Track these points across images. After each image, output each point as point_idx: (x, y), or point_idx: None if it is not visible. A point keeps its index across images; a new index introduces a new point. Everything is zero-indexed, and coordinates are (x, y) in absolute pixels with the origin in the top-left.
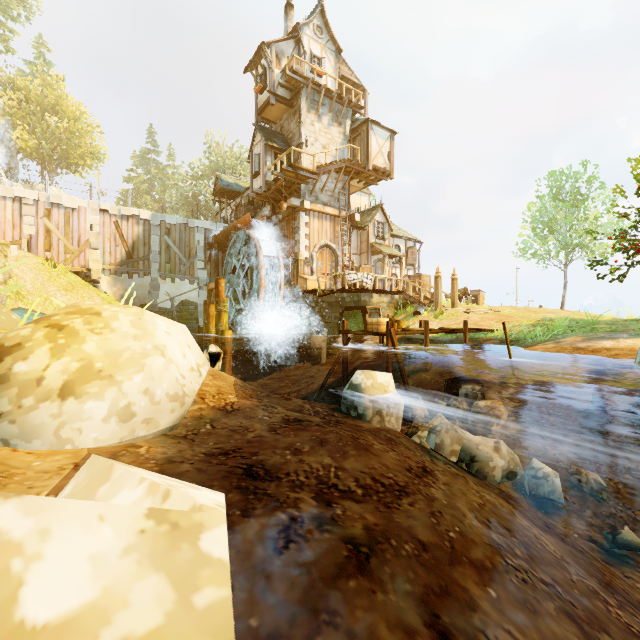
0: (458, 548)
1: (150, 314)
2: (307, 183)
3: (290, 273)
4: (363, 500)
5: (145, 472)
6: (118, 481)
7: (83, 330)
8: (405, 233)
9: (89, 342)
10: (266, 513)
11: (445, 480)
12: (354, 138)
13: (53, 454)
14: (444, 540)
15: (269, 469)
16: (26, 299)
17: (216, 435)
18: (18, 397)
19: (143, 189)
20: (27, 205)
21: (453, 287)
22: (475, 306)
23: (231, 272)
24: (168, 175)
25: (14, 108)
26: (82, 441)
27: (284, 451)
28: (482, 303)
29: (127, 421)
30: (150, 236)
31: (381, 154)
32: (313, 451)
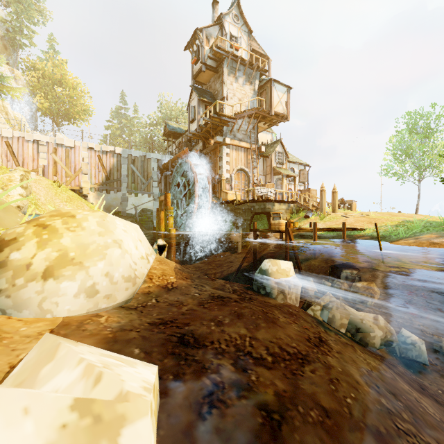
0: (355, 414)
1: (112, 217)
2: (228, 125)
3: (216, 189)
4: (273, 367)
5: (88, 350)
6: (60, 361)
7: (61, 228)
8: (298, 160)
9: (65, 237)
10: (194, 378)
11: (337, 349)
12: (261, 93)
13: (36, 321)
14: (343, 406)
15: (197, 338)
16: (41, 208)
17: (159, 308)
18: (13, 278)
19: (117, 134)
20: (42, 145)
21: (334, 198)
22: (350, 212)
23: (175, 189)
24: (134, 124)
25: (35, 82)
26: (58, 311)
27: (209, 323)
28: (354, 209)
29: (92, 297)
30: (121, 165)
31: (280, 103)
32: (232, 323)
